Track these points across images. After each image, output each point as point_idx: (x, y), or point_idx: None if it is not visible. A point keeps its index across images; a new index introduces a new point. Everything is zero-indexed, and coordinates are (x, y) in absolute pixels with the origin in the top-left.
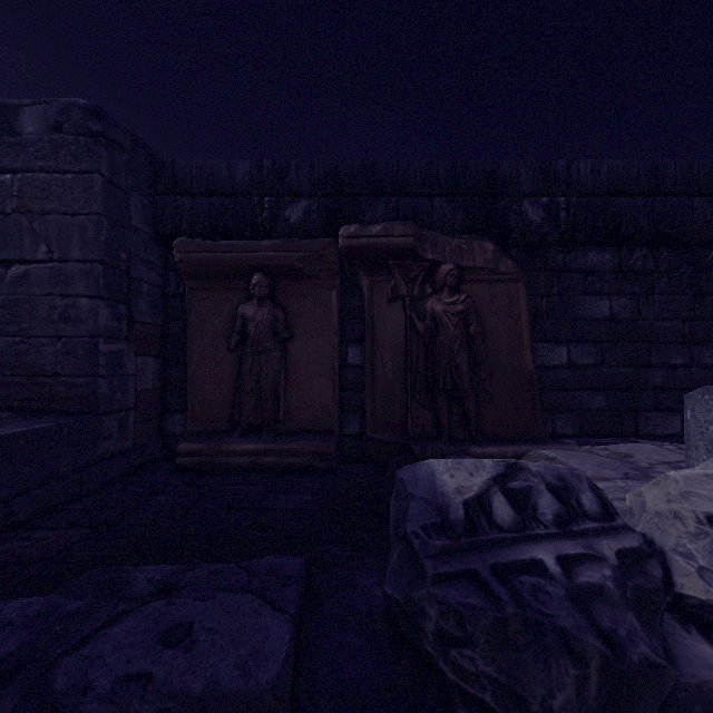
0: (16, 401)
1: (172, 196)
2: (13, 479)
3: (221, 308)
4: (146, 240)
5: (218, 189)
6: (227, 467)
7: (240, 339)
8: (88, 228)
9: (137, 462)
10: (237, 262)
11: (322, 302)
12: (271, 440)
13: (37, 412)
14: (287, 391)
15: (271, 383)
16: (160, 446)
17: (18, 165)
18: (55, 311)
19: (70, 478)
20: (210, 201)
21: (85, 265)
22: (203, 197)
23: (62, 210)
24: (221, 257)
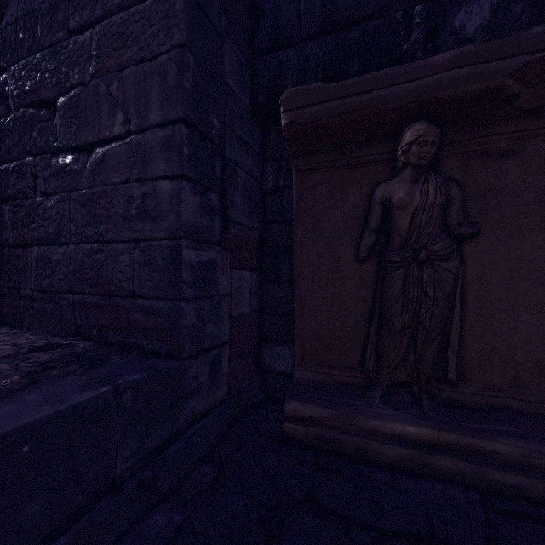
0: (95, 328)
1: (272, 53)
2: (4, 534)
3: (342, 195)
4: (242, 112)
5: (337, 21)
6: (365, 456)
7: (374, 241)
8: (169, 73)
9: (232, 414)
10: (382, 106)
11: (543, 163)
12: (446, 423)
13: (114, 345)
14: (463, 330)
15: (437, 316)
16: (257, 385)
17: (96, 15)
18: (132, 204)
19: (136, 476)
20: (323, 42)
21: (165, 131)
22: (314, 40)
23: (140, 56)
24: (353, 104)
